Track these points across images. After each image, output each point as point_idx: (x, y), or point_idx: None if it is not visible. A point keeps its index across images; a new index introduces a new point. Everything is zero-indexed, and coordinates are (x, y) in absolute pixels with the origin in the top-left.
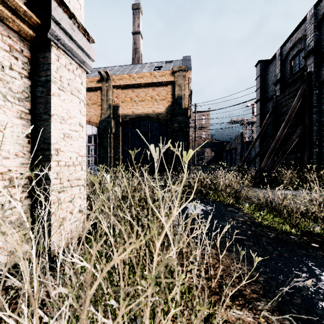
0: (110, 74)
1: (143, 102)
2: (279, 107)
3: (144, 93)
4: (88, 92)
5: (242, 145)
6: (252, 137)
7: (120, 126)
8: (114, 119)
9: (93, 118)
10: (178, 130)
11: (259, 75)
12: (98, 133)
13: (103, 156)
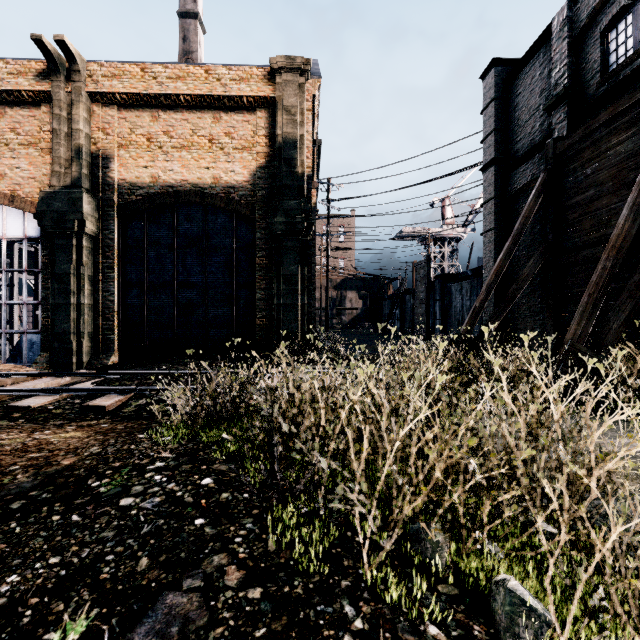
0: (79, 55)
1: (186, 151)
2: (566, 168)
3: (189, 126)
4: (8, 107)
5: (430, 284)
6: (443, 270)
7: (114, 216)
8: (96, 193)
9: (26, 189)
10: (286, 234)
11: (495, 97)
12: (42, 234)
13: (55, 304)
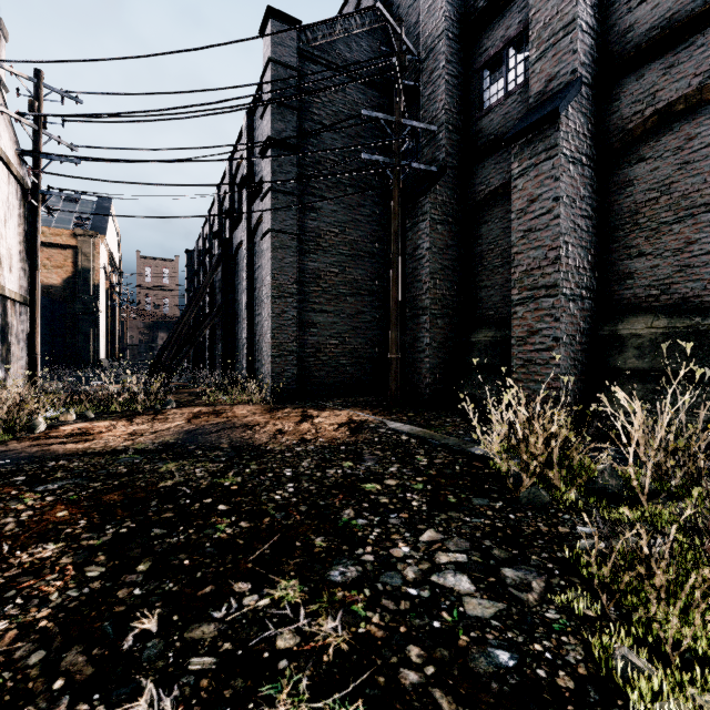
0: None
1: None
2: None
3: None
4: None
5: None
6: None
7: None
8: None
9: None
10: (84, 313)
11: (187, 265)
12: None
13: None
